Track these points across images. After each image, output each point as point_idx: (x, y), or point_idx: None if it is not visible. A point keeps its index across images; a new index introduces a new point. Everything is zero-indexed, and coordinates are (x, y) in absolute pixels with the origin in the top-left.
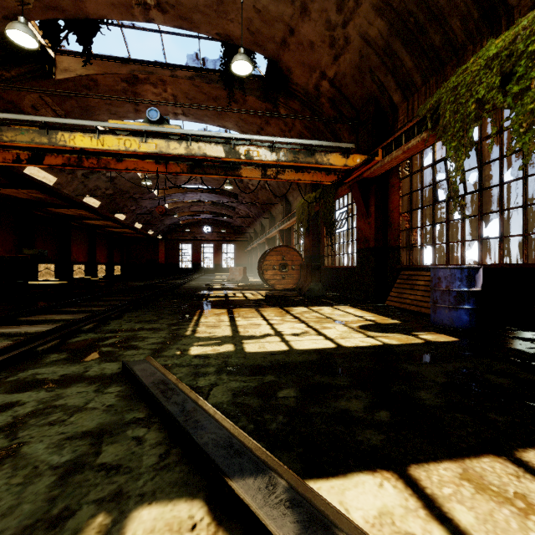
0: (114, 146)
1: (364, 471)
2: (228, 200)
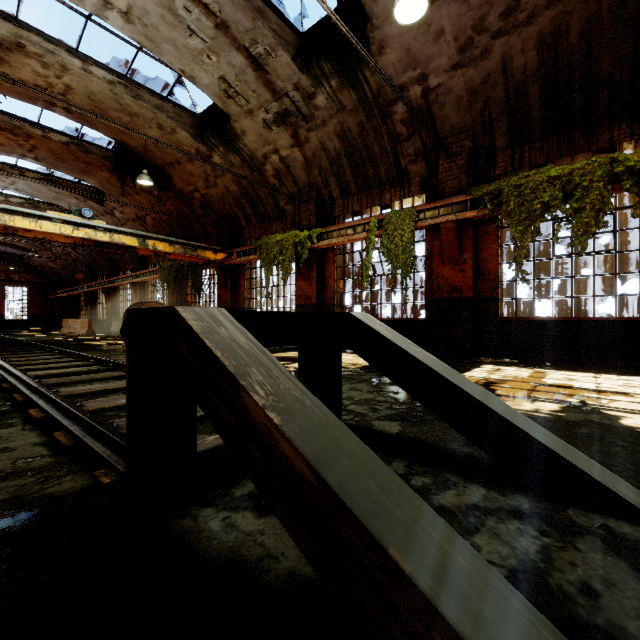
0: (51, 230)
1: None
2: None
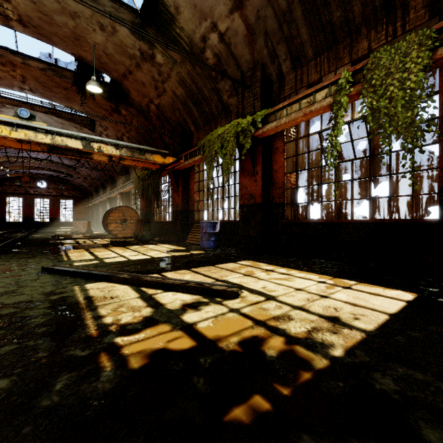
0: None
1: (149, 275)
2: (69, 161)
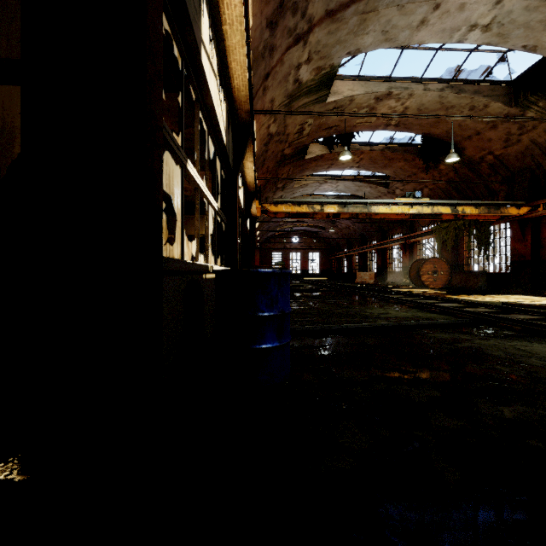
0: (396, 211)
1: None
2: None
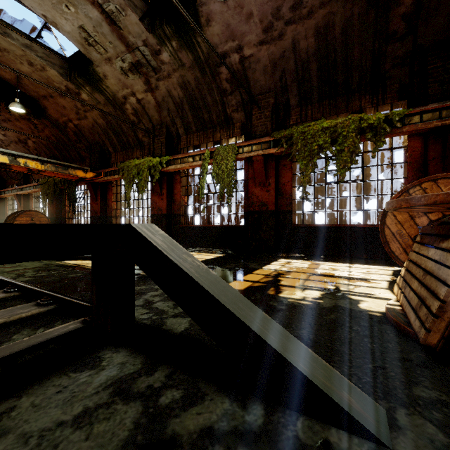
0: None
1: None
2: None
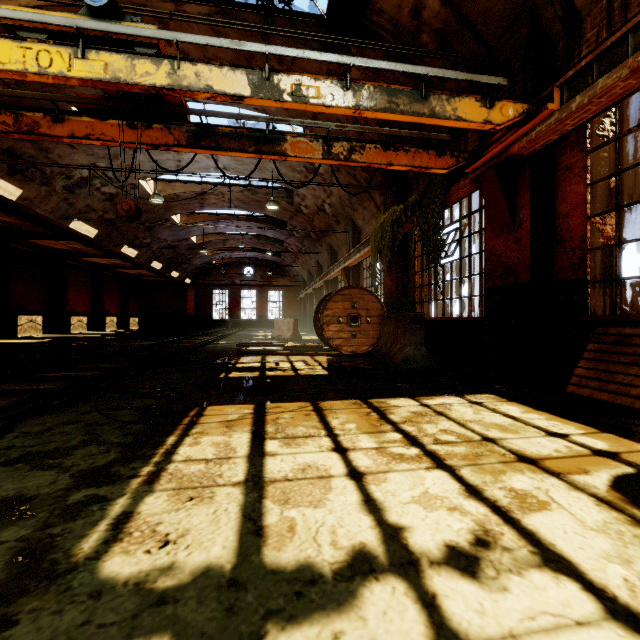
0: (13, 63)
1: None
2: (274, 231)
